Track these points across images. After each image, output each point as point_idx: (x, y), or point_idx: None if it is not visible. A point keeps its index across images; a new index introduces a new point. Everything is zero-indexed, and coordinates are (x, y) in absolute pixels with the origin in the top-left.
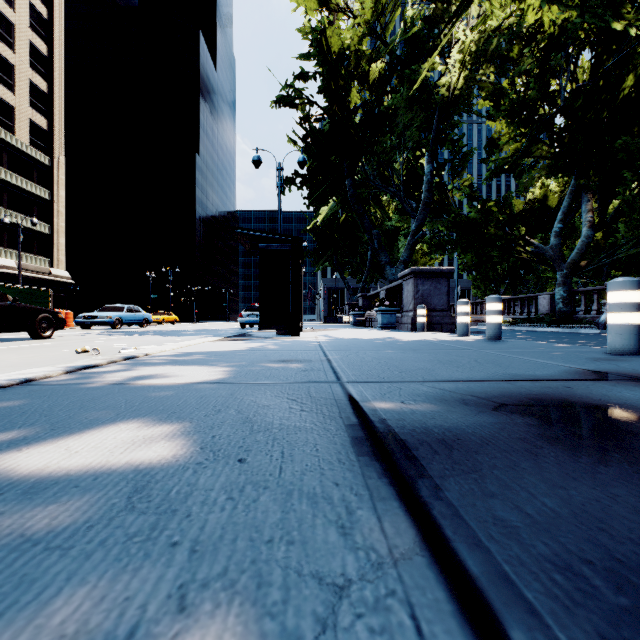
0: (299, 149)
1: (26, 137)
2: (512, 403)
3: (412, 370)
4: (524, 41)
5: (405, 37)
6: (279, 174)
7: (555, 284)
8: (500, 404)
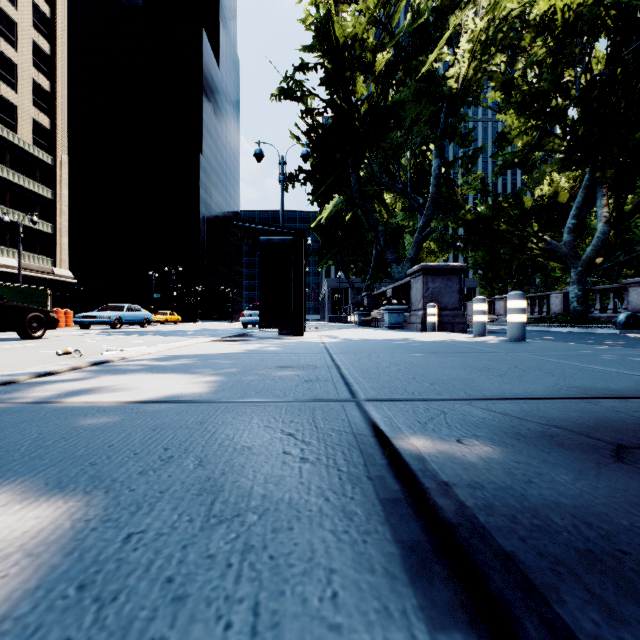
0: (303, 145)
1: (28, 136)
2: (633, 444)
3: (445, 381)
4: (536, 30)
5: (412, 26)
6: (282, 168)
7: (564, 283)
8: (616, 446)
